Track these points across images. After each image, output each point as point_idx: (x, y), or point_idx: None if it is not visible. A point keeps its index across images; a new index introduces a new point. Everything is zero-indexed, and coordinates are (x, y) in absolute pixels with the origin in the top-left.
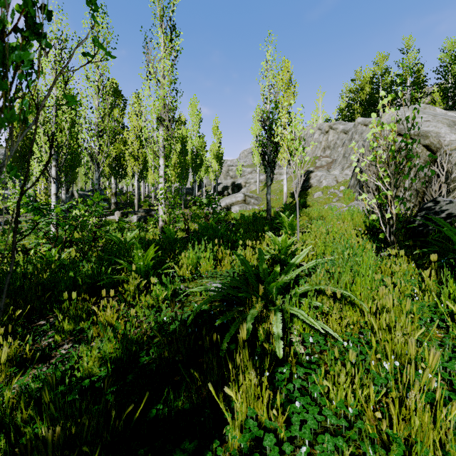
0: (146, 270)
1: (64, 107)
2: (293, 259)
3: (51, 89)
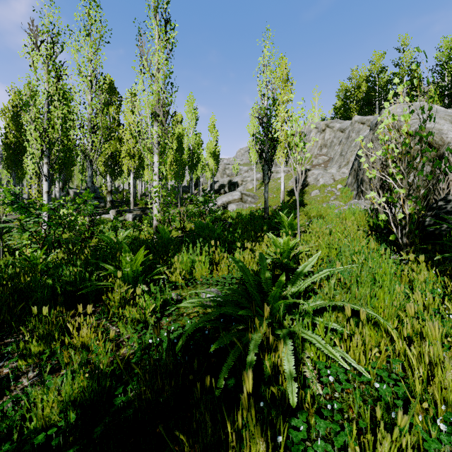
0: (134, 276)
1: (56, 102)
2: (300, 267)
3: None
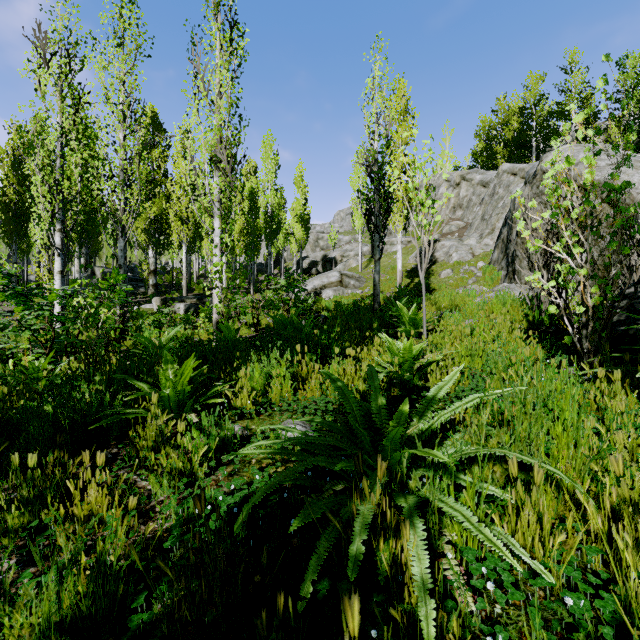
0: (179, 399)
1: (73, 142)
2: (432, 390)
3: None
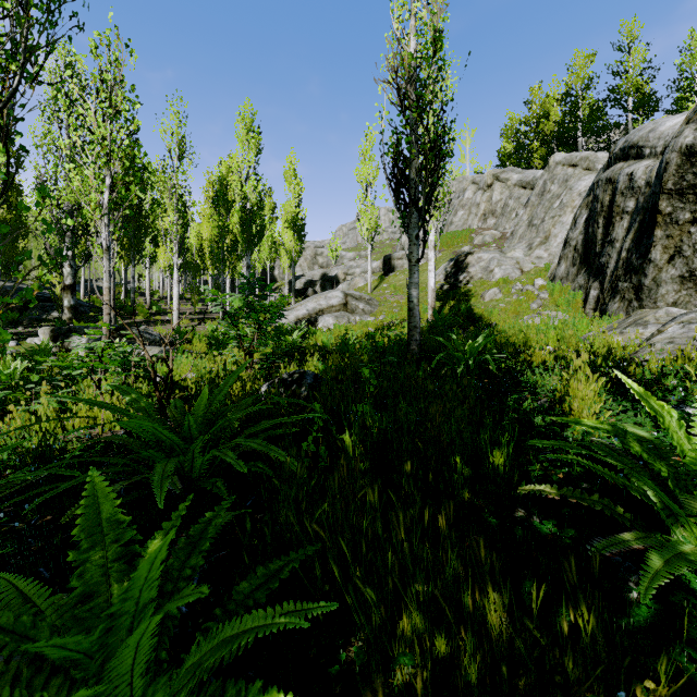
0: None
1: None
2: None
3: None
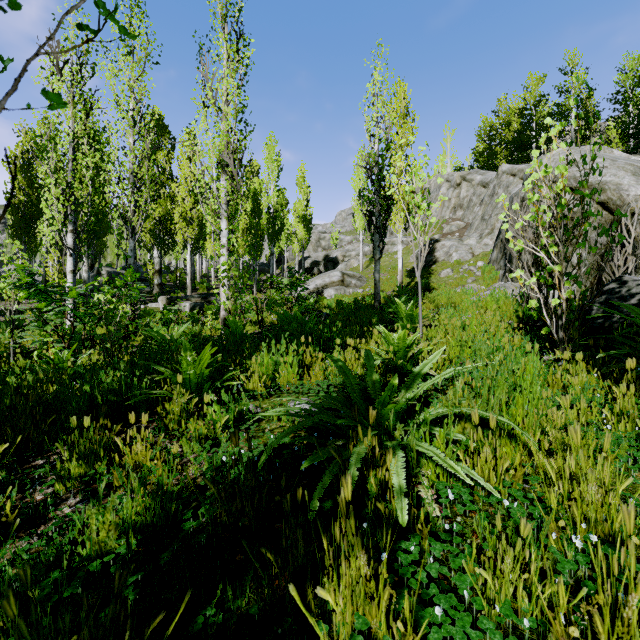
0: (199, 382)
1: (85, 147)
2: (418, 367)
3: (19, 80)
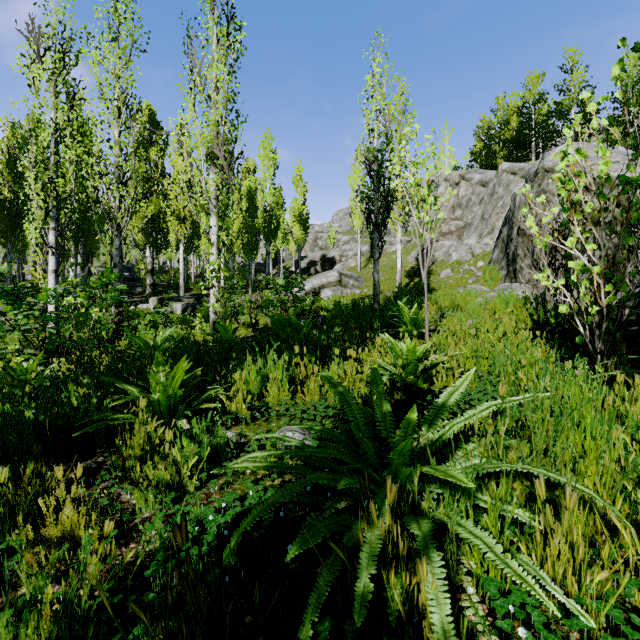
0: (171, 404)
1: (67, 139)
2: (442, 395)
3: None
